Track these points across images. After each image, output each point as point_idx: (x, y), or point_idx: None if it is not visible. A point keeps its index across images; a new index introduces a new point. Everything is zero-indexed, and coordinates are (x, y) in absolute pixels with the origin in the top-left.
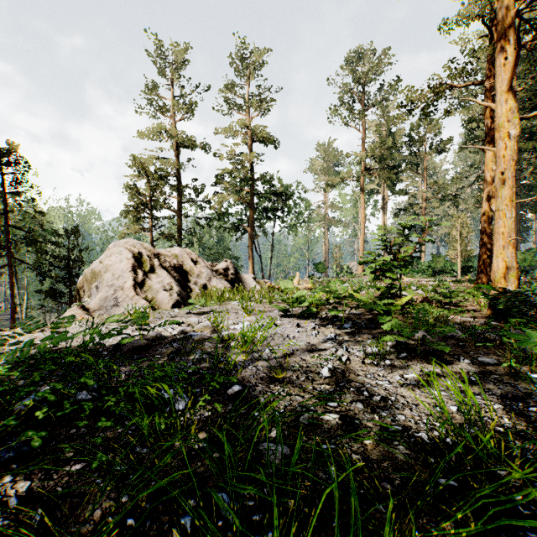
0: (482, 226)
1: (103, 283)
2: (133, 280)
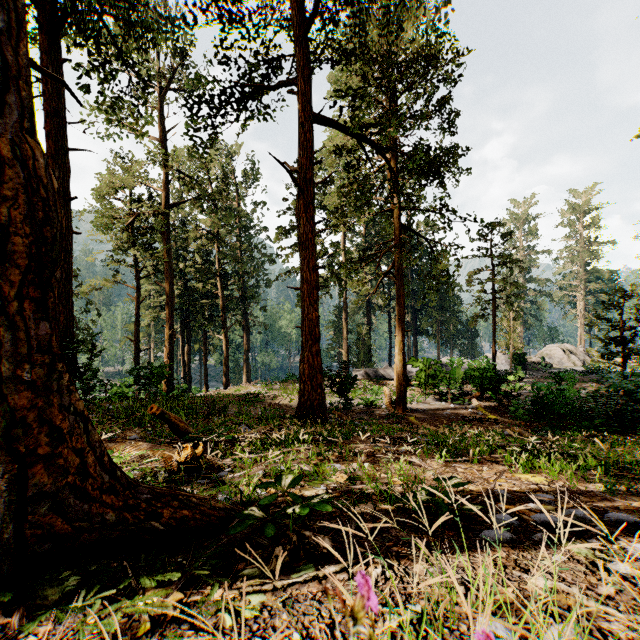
0: None
1: (554, 357)
2: (566, 357)
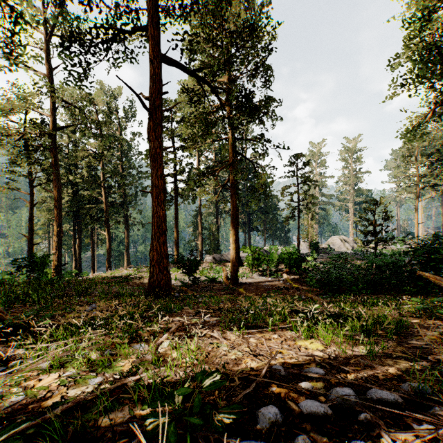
0: None
1: (335, 244)
2: (343, 244)
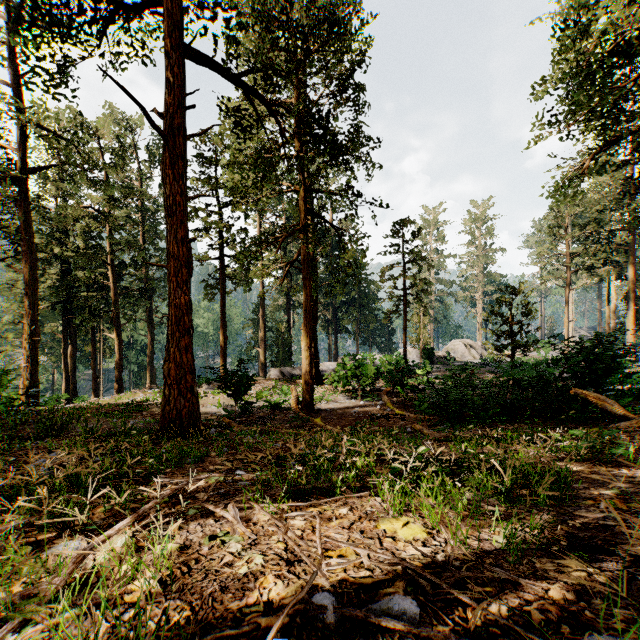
0: (608, 330)
1: (458, 351)
2: (467, 351)
